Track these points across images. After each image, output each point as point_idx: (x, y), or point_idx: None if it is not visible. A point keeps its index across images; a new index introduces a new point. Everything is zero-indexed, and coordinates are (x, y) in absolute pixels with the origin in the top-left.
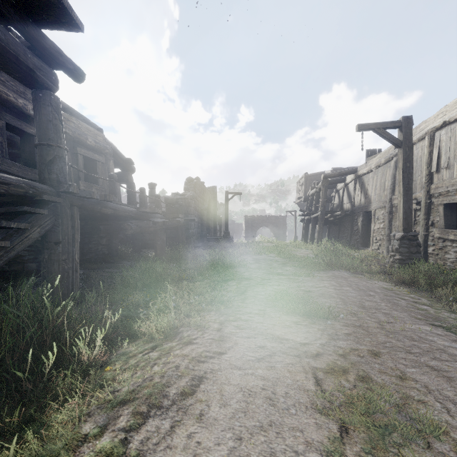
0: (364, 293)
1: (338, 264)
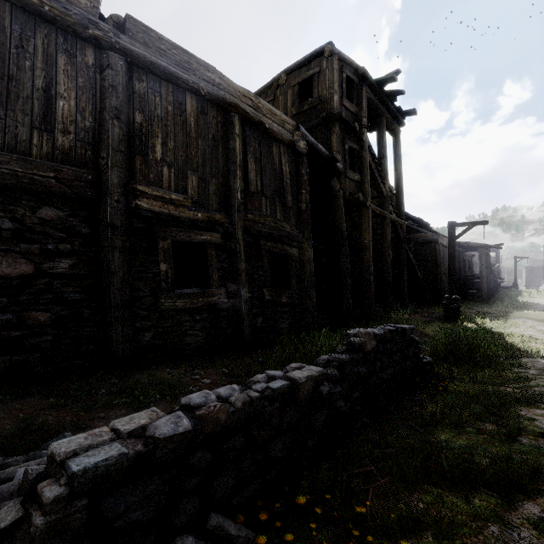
0: None
1: None
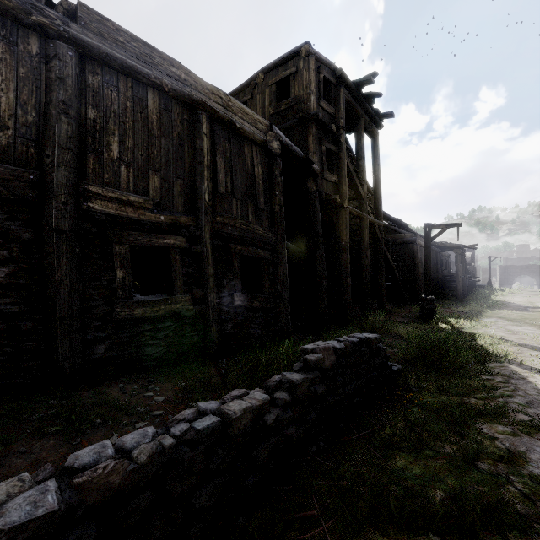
0: None
1: None
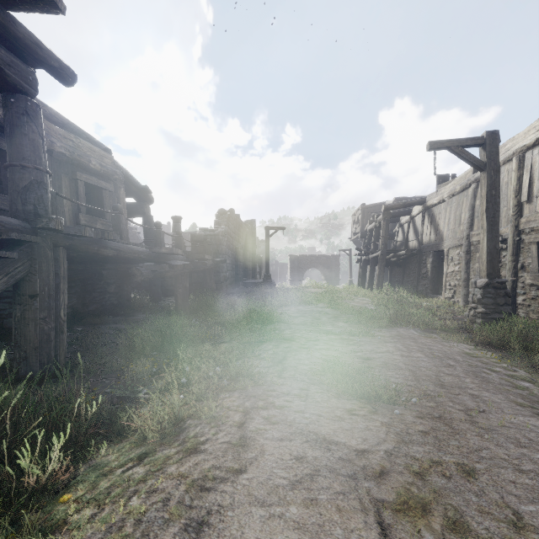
0: (441, 363)
1: (405, 319)
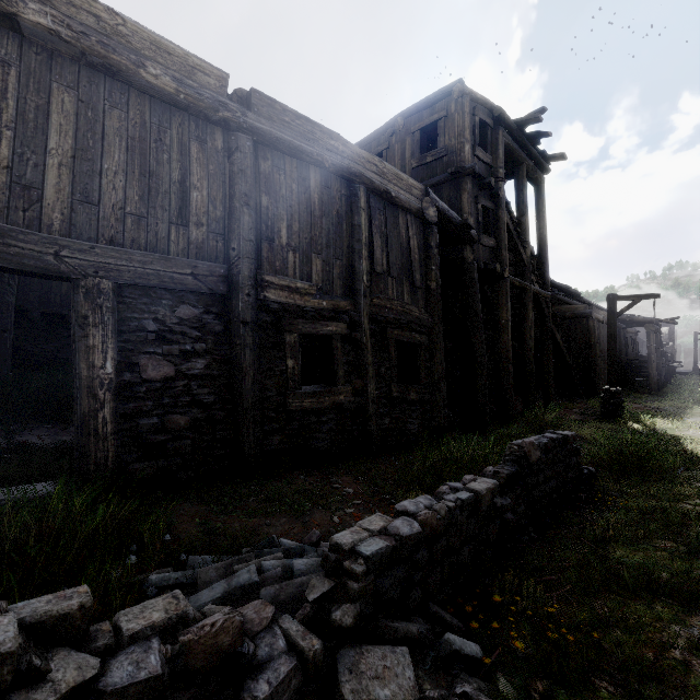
0: None
1: None
